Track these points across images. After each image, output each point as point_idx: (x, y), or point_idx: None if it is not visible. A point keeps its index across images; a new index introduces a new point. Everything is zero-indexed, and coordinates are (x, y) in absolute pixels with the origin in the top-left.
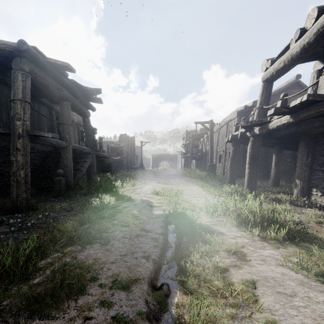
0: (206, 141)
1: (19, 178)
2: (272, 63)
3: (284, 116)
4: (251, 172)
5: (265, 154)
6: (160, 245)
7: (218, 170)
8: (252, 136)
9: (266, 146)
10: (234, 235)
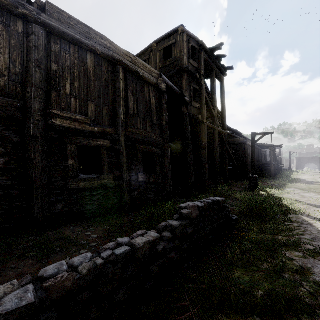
0: None
1: (273, 172)
2: None
3: None
4: None
5: None
6: (311, 182)
7: None
8: None
9: None
10: None
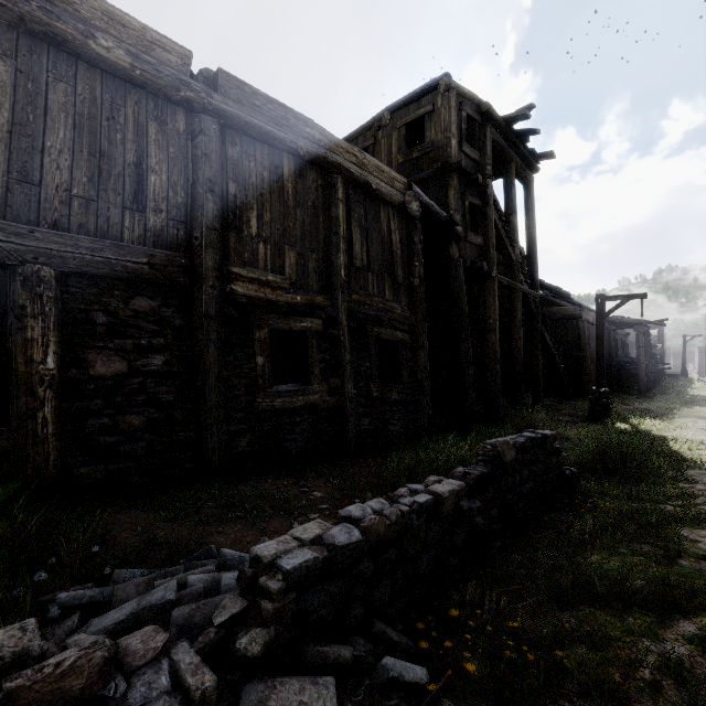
0: None
1: (643, 382)
2: None
3: None
4: None
5: None
6: None
7: None
8: None
9: None
10: None
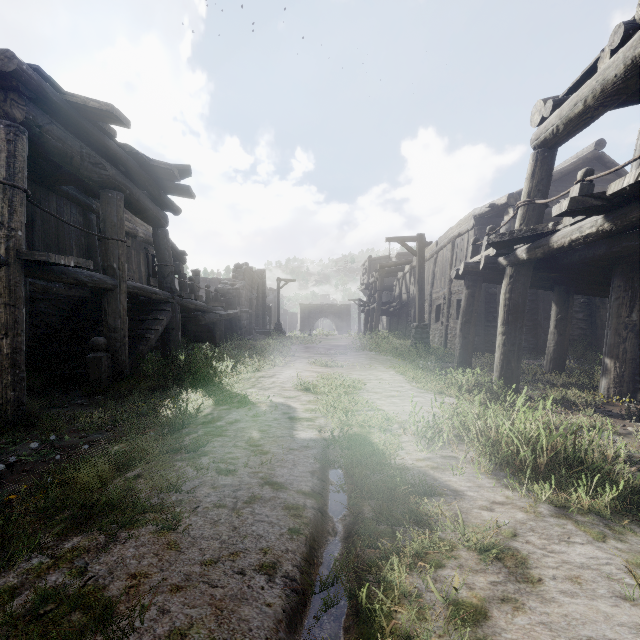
0: (410, 278)
1: None
2: (555, 107)
3: (588, 218)
4: (510, 343)
5: (532, 303)
6: (307, 529)
7: (434, 338)
8: (511, 265)
9: (536, 287)
10: (487, 499)
